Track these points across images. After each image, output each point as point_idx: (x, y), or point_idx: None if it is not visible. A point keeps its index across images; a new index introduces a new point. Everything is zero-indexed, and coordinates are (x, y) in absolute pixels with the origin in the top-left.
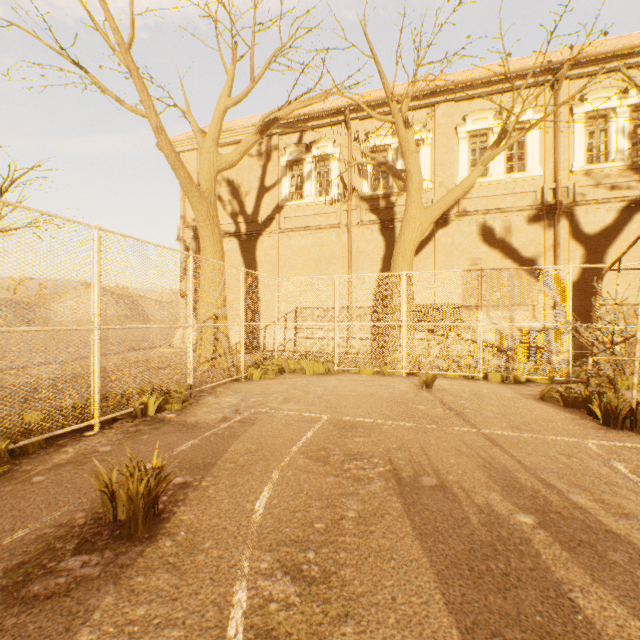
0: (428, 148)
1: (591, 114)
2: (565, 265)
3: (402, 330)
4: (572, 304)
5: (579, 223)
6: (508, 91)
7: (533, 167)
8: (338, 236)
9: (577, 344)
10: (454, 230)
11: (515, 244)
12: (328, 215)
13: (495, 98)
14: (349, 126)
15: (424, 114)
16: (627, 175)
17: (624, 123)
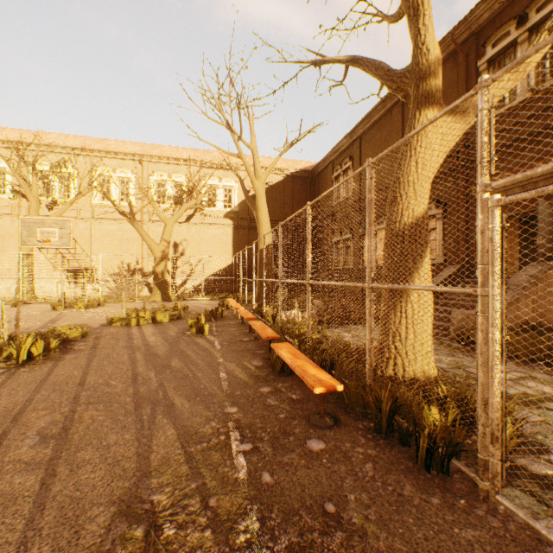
0: (76, 179)
1: (159, 181)
2: (99, 254)
3: (21, 281)
4: (151, 269)
5: (154, 231)
6: (121, 159)
7: (132, 201)
8: (12, 222)
9: (151, 288)
10: (92, 227)
11: (124, 238)
12: (4, 207)
13: (114, 161)
14: (19, 154)
15: (74, 159)
16: (173, 212)
17: (172, 188)
